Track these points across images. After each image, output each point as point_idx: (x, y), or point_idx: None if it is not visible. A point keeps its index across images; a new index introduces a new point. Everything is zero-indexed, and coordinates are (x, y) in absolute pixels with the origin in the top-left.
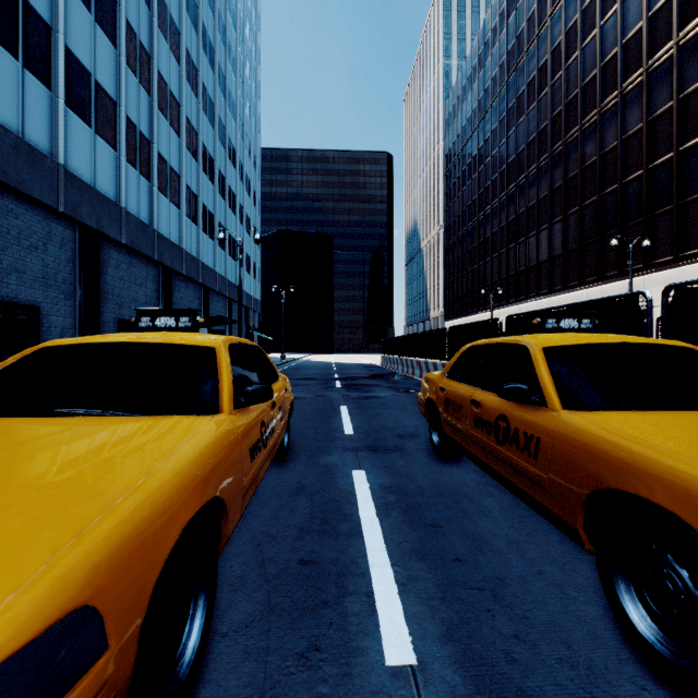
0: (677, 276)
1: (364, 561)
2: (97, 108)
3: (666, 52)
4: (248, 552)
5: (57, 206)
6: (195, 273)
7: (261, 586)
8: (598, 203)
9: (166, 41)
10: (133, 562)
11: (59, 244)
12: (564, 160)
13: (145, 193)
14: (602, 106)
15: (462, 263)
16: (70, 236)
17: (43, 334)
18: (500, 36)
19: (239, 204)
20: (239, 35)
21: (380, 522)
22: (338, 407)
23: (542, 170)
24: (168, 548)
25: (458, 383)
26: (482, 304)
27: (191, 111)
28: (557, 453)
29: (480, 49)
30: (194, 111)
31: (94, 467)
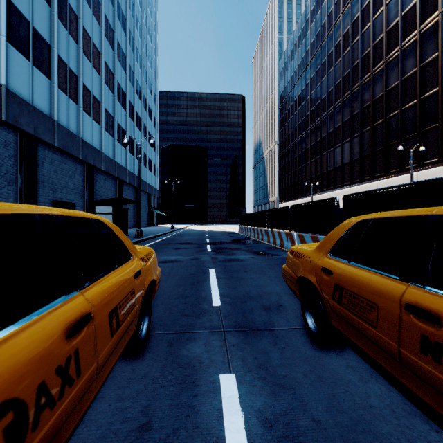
0: (442, 172)
1: None
2: (34, 47)
3: (434, 19)
4: None
5: None
6: (112, 169)
7: None
8: (384, 123)
9: (89, 8)
10: None
11: (3, 144)
12: (360, 95)
13: (73, 112)
14: (387, 58)
15: (291, 165)
16: (12, 138)
17: None
18: (316, 15)
19: (143, 125)
20: (143, 12)
21: None
22: (207, 270)
23: (345, 103)
24: None
25: (356, 267)
26: (304, 192)
27: (108, 59)
28: None
29: (303, 25)
30: (111, 59)
31: None
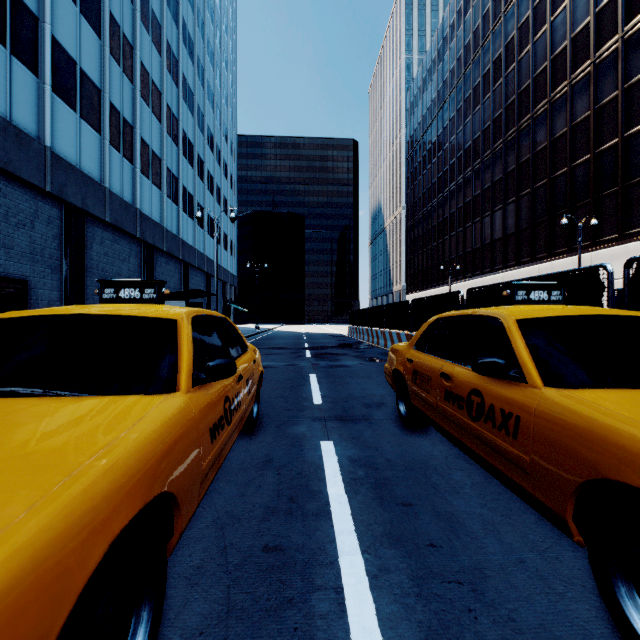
0: (622, 252)
1: (333, 547)
2: (82, 94)
3: (612, 45)
4: (209, 536)
5: (43, 186)
6: (176, 249)
7: (220, 579)
8: (548, 185)
9: (148, 34)
10: (24, 609)
11: (46, 222)
12: (517, 146)
13: (128, 175)
14: (552, 95)
15: (423, 241)
16: (56, 214)
17: (30, 306)
18: (457, 32)
19: (217, 186)
20: (217, 30)
21: (348, 501)
22: (308, 376)
23: (496, 155)
24: (85, 575)
25: (426, 355)
26: (441, 279)
27: (171, 99)
28: (541, 434)
29: (439, 44)
30: (175, 99)
31: (2, 468)
